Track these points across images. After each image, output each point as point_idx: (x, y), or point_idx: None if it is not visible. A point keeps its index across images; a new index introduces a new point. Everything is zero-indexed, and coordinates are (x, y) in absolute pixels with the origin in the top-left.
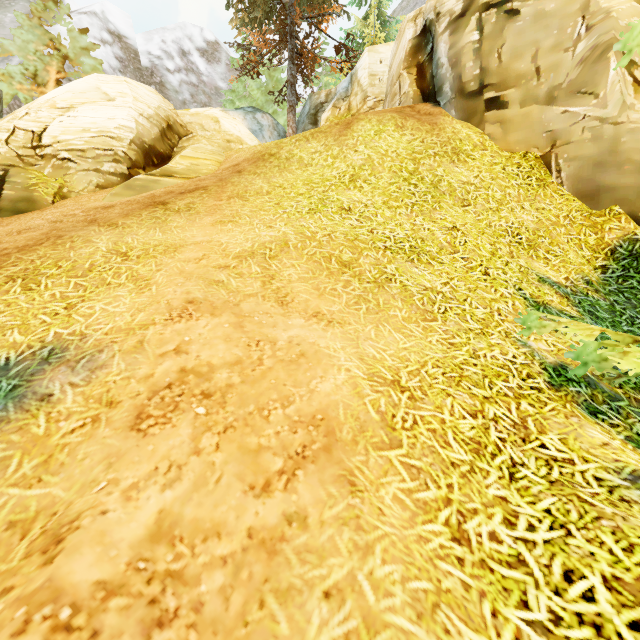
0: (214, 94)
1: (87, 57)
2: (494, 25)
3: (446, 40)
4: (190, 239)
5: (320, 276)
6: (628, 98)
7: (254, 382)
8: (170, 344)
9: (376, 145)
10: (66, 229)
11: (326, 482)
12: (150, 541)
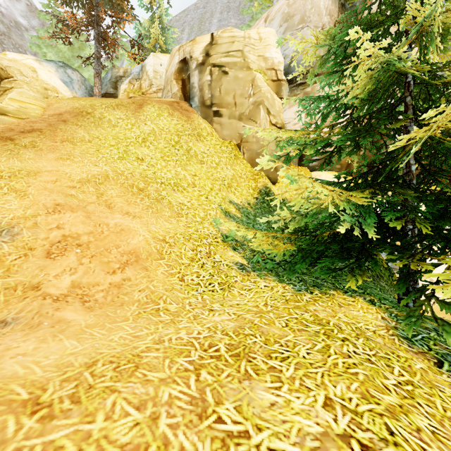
0: (14, 27)
1: None
2: (217, 75)
3: (195, 74)
4: (43, 168)
5: (128, 195)
6: (266, 127)
7: (101, 240)
8: (53, 224)
9: (157, 123)
10: None
11: (137, 270)
12: (72, 288)
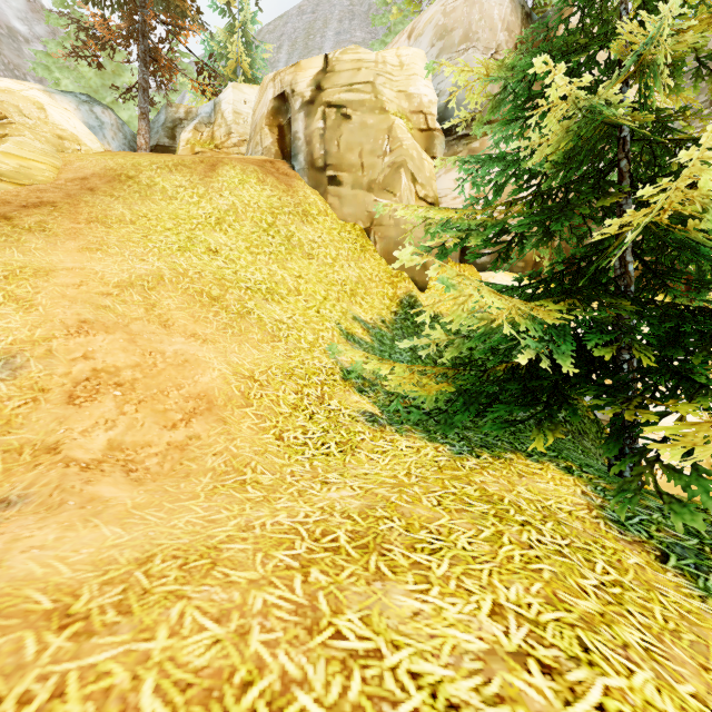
0: (6, 36)
1: None
2: (334, 121)
3: (300, 118)
4: (59, 264)
5: (195, 307)
6: (411, 202)
7: (154, 377)
8: (77, 352)
9: (240, 194)
10: None
11: (210, 423)
12: (109, 450)
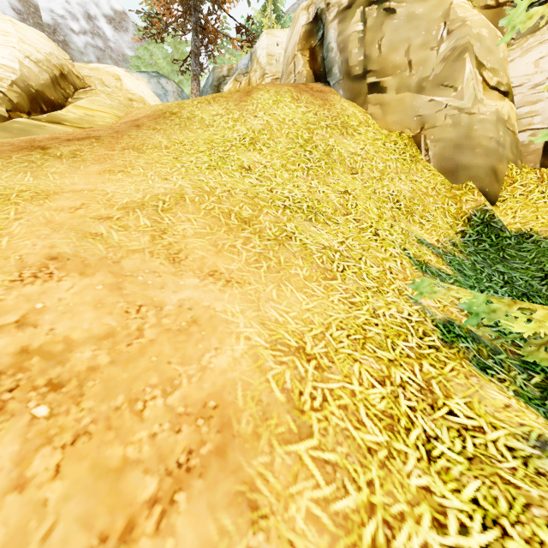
0: (121, 60)
1: None
2: (375, 19)
3: (335, 27)
4: (68, 186)
5: (218, 232)
6: (479, 94)
7: (128, 361)
8: (11, 314)
9: (274, 113)
10: None
11: (218, 507)
12: None
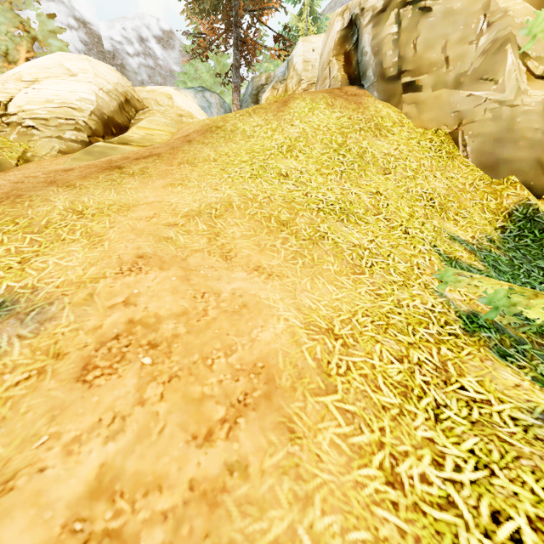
0: (169, 76)
1: (54, 39)
2: (410, 20)
3: (369, 31)
4: (142, 199)
5: (261, 234)
6: (522, 84)
7: (199, 332)
8: (119, 296)
9: (310, 120)
10: (26, 189)
11: (266, 429)
12: (89, 498)
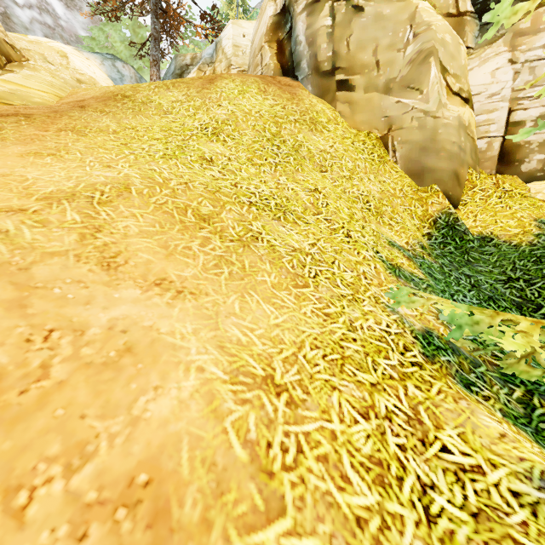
0: (74, 42)
1: None
2: (344, 15)
3: (304, 20)
4: None
5: (170, 230)
6: (443, 98)
7: (16, 420)
8: None
9: (240, 103)
10: None
11: None
12: None
